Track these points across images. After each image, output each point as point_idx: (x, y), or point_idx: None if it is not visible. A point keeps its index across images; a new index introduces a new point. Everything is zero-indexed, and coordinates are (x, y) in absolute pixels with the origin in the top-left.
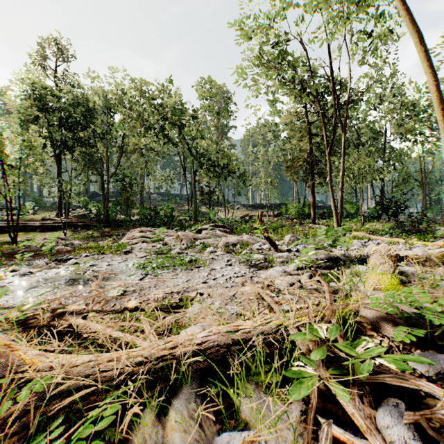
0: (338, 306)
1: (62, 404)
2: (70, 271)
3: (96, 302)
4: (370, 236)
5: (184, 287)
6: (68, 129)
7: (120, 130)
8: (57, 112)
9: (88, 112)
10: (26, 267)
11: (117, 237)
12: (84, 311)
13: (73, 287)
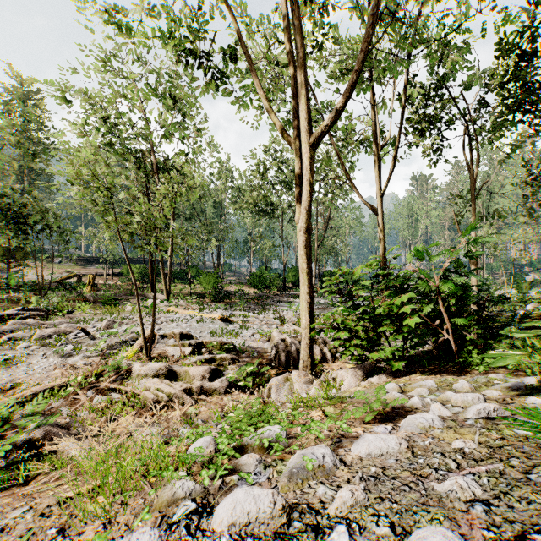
0: (95, 370)
1: None
2: None
3: None
4: (178, 310)
5: (11, 379)
6: None
7: None
8: None
9: None
10: None
11: None
12: None
13: None
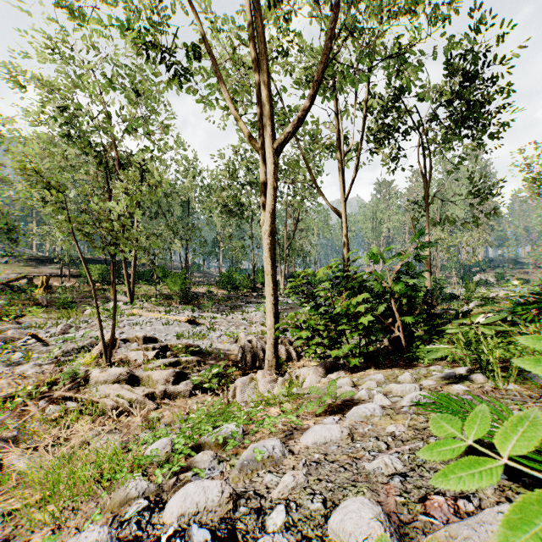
0: (48, 378)
1: None
2: None
3: None
4: (143, 313)
5: None
6: None
7: None
8: None
9: None
10: None
11: None
12: None
13: None
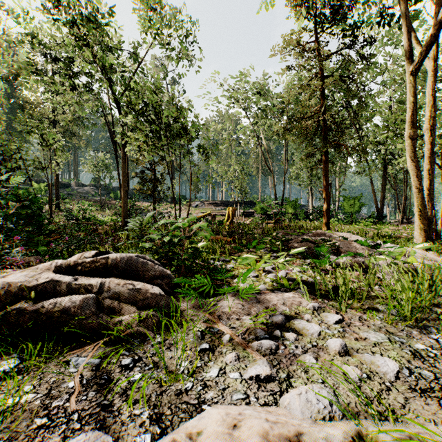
0: None
1: None
2: None
3: None
4: None
5: None
6: None
7: None
8: None
9: None
10: None
11: None
12: None
13: None
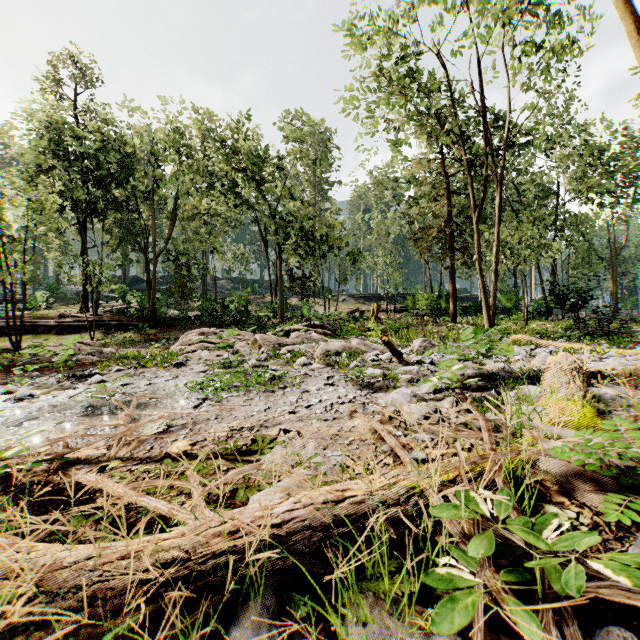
0: (504, 455)
1: (38, 635)
2: (91, 394)
3: (123, 444)
4: (538, 341)
5: (261, 420)
6: (97, 185)
7: (172, 187)
8: (80, 160)
9: (126, 160)
10: (28, 387)
11: (167, 342)
12: (103, 458)
13: (92, 419)
